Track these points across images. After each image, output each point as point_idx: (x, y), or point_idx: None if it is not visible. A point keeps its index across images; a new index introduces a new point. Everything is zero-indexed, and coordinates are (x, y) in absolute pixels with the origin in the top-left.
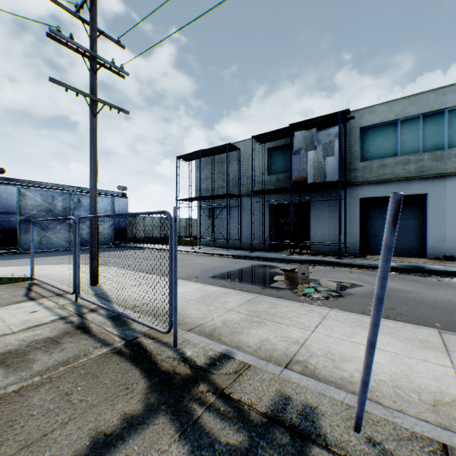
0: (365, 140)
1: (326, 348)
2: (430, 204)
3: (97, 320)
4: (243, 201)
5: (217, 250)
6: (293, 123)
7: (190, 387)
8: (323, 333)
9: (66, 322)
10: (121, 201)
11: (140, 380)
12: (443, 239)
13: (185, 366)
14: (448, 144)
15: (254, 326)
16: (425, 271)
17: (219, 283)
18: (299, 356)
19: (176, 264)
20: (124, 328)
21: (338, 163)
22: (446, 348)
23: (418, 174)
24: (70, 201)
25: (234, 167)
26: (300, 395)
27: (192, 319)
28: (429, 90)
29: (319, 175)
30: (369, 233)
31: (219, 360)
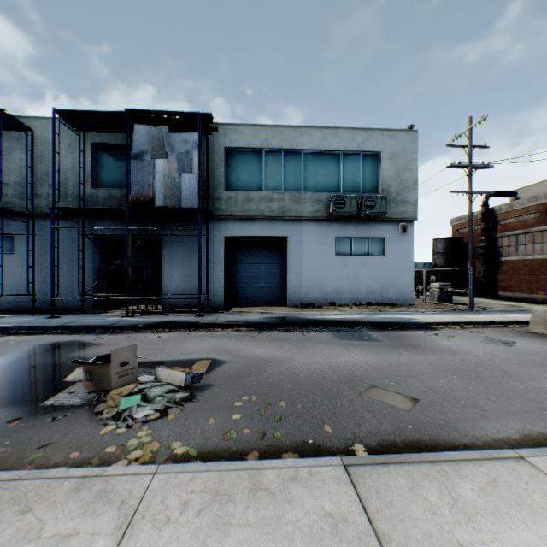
0: (231, 164)
1: None
2: (291, 248)
3: None
4: (42, 227)
5: None
6: (133, 109)
7: None
8: None
9: None
10: None
11: None
12: (301, 286)
13: None
14: (305, 187)
15: None
16: (291, 324)
17: None
18: None
19: None
20: None
21: (198, 184)
22: (377, 531)
23: (281, 215)
24: None
25: (22, 162)
26: None
27: None
28: (290, 126)
29: (173, 197)
30: (235, 280)
31: None
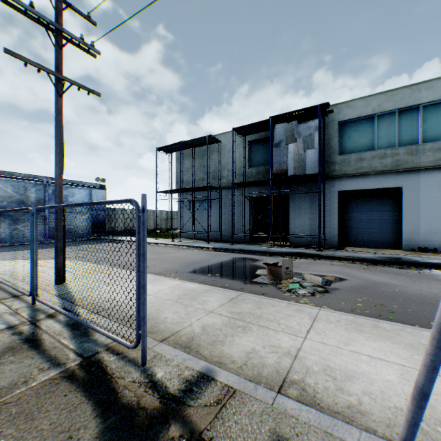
0: (344, 133)
1: (323, 361)
2: (406, 197)
3: (53, 330)
4: (223, 194)
5: (198, 243)
6: (274, 116)
7: (157, 432)
8: (316, 340)
9: (14, 333)
10: (99, 193)
11: (90, 421)
12: (418, 231)
13: (153, 395)
14: (423, 139)
15: (237, 333)
16: (405, 263)
17: (199, 278)
18: (294, 374)
19: (144, 264)
20: (84, 339)
21: (318, 156)
22: None
23: (394, 168)
24: (45, 193)
25: (215, 160)
26: (302, 438)
27: (167, 325)
28: (404, 86)
29: (299, 168)
30: (347, 225)
31: (197, 384)
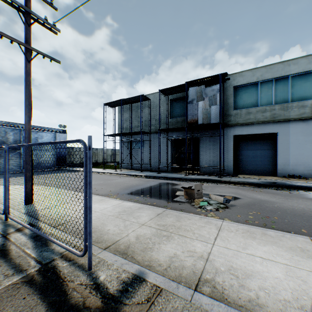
0: (237, 95)
1: (228, 263)
2: (280, 139)
3: (20, 241)
4: (152, 137)
5: (134, 172)
6: (188, 81)
7: None
8: (222, 246)
9: None
10: (62, 136)
11: None
12: (288, 163)
13: (96, 296)
14: (291, 99)
15: (163, 241)
16: (280, 186)
17: (134, 198)
18: (206, 274)
19: (90, 190)
20: (43, 248)
21: (220, 110)
22: None
23: (272, 119)
24: (20, 136)
25: (146, 112)
26: None
27: (109, 236)
28: (279, 62)
29: (206, 118)
30: (239, 159)
31: (132, 285)
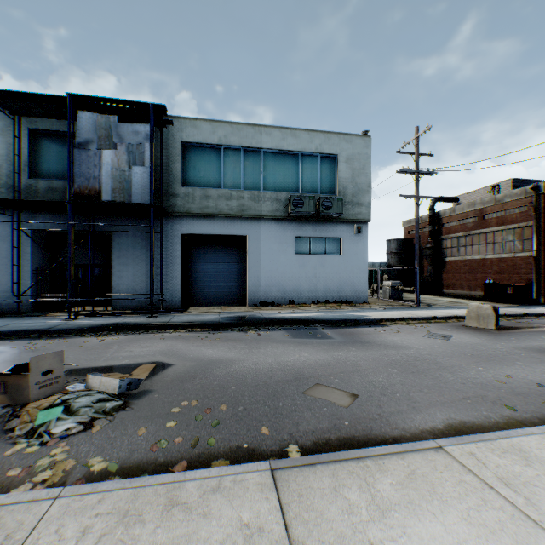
0: (188, 159)
1: None
2: (250, 247)
3: None
4: None
5: None
6: (77, 95)
7: None
8: None
9: None
10: None
11: None
12: (261, 284)
13: None
14: (264, 186)
15: None
16: (247, 324)
17: None
18: None
19: None
20: None
21: (151, 178)
22: (291, 539)
23: (240, 213)
24: None
25: None
26: None
27: None
28: (249, 124)
29: (122, 191)
30: (192, 279)
31: None
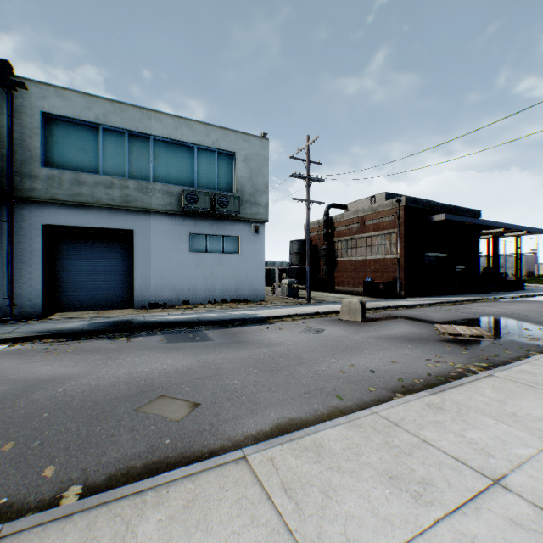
0: (54, 135)
1: None
2: (138, 242)
3: None
4: None
5: None
6: None
7: None
8: None
9: None
10: None
11: None
12: (150, 284)
13: None
14: (155, 177)
15: None
16: (119, 330)
17: None
18: None
19: None
20: None
21: None
22: None
23: (125, 205)
24: None
25: None
26: None
27: None
28: (136, 106)
29: None
30: (61, 279)
31: None
